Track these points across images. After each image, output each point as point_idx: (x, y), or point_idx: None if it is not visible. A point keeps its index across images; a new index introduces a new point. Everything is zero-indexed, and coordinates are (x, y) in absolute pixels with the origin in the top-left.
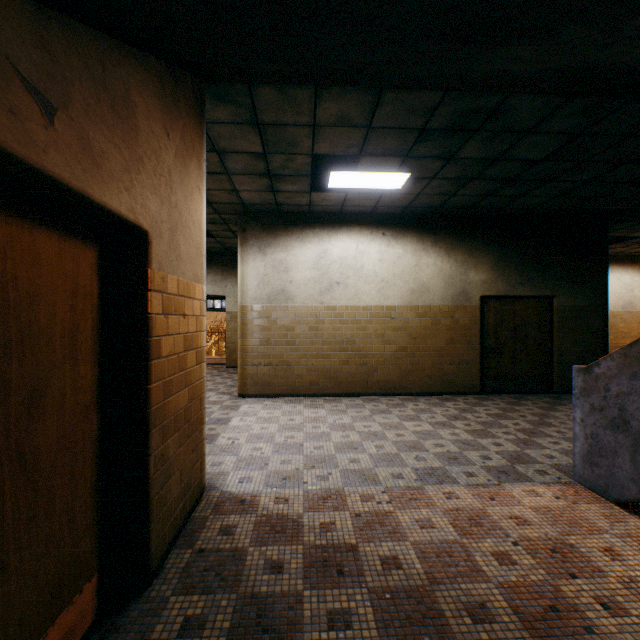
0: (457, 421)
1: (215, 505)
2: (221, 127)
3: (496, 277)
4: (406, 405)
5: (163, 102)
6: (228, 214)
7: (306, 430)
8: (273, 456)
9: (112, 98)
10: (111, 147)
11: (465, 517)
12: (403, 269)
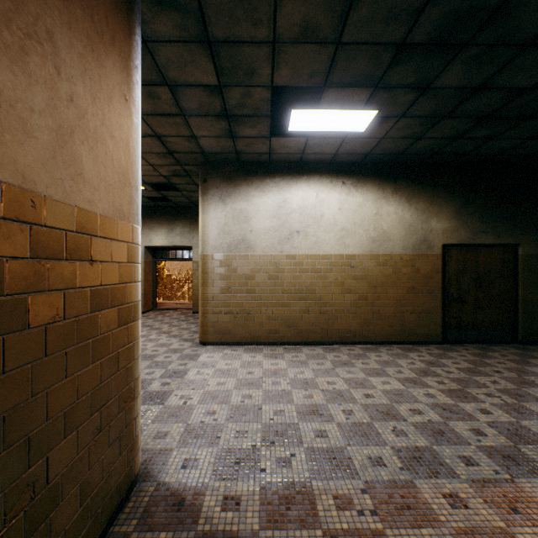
0: (428, 377)
1: (144, 510)
2: (167, 48)
3: (458, 225)
4: (368, 356)
5: None
6: (190, 165)
7: (265, 387)
8: (227, 424)
9: None
10: None
11: None
12: (363, 218)
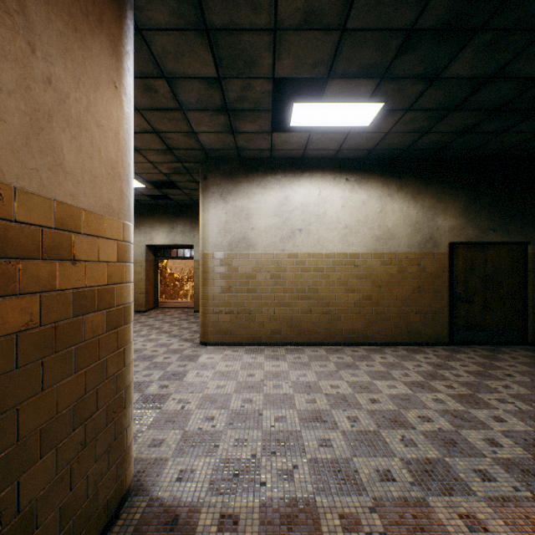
0: (436, 381)
1: (134, 530)
2: (164, 37)
3: (466, 223)
4: (373, 358)
5: None
6: (190, 162)
7: (266, 391)
8: (225, 431)
9: None
10: None
11: None
12: (367, 215)
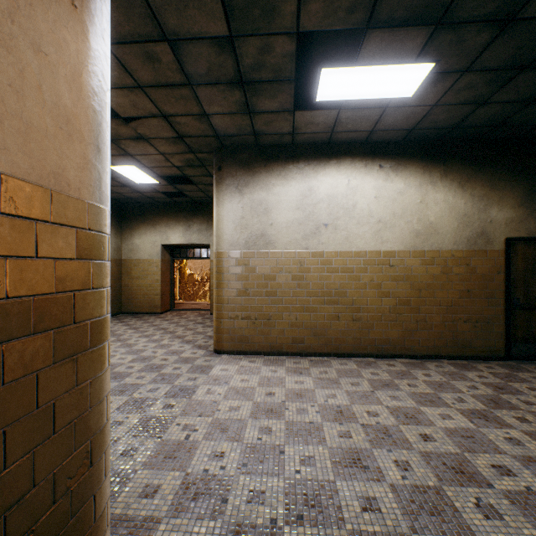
0: (502, 410)
1: None
2: None
3: (526, 214)
4: (414, 374)
5: None
6: (203, 152)
7: (288, 416)
8: (237, 477)
9: None
10: None
11: None
12: (405, 207)
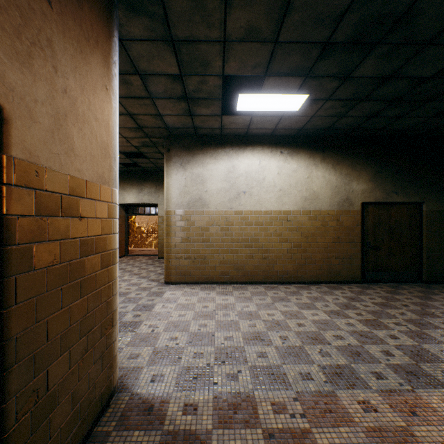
0: (349, 310)
1: (121, 415)
2: (139, 45)
3: (374, 187)
4: (301, 293)
5: None
6: (156, 138)
7: (217, 318)
8: (186, 348)
9: None
10: None
11: (392, 443)
12: (297, 181)
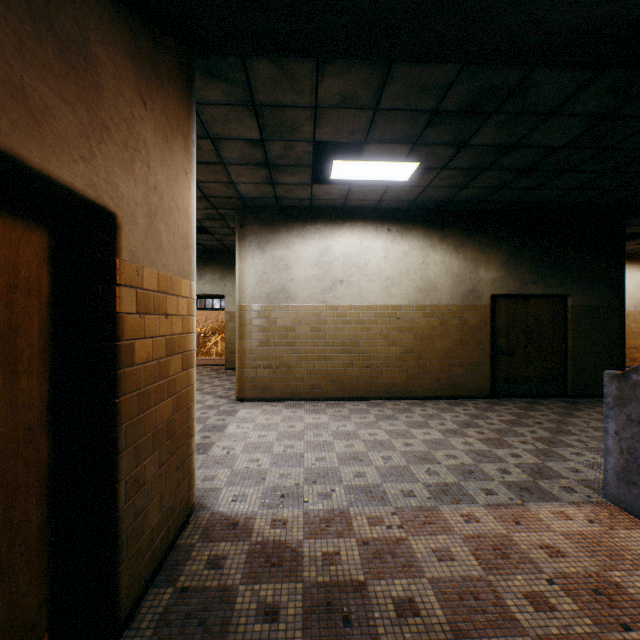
0: (469, 428)
1: (204, 529)
2: (214, 109)
3: (507, 275)
4: (413, 410)
5: (137, 63)
6: (225, 209)
7: (307, 438)
8: (271, 469)
9: (60, 41)
10: (59, 102)
11: (488, 546)
12: (409, 266)
